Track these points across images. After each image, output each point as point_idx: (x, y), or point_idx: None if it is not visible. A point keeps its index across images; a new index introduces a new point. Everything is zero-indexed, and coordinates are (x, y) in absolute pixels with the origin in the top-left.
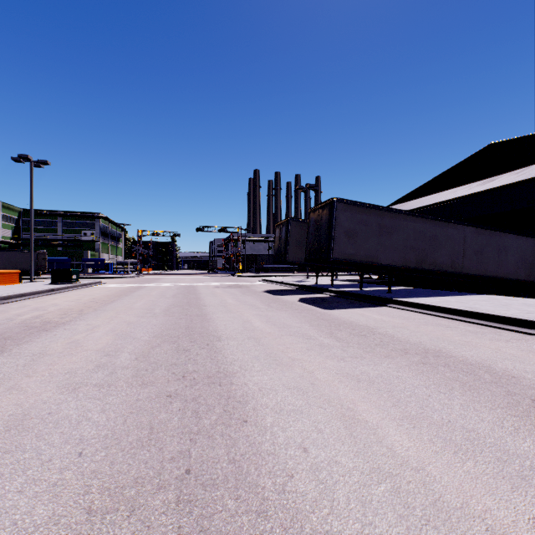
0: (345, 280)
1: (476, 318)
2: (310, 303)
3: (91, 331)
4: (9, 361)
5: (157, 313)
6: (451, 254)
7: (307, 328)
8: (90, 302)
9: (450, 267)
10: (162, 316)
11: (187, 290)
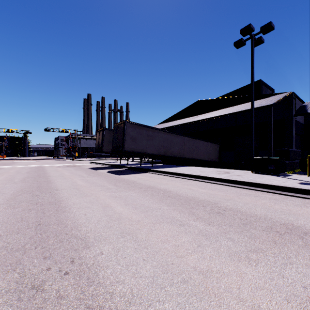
0: (137, 161)
1: (177, 175)
2: (112, 172)
3: None
4: None
5: (17, 181)
6: (179, 149)
7: (105, 183)
8: None
9: (178, 155)
10: (20, 183)
11: (37, 169)
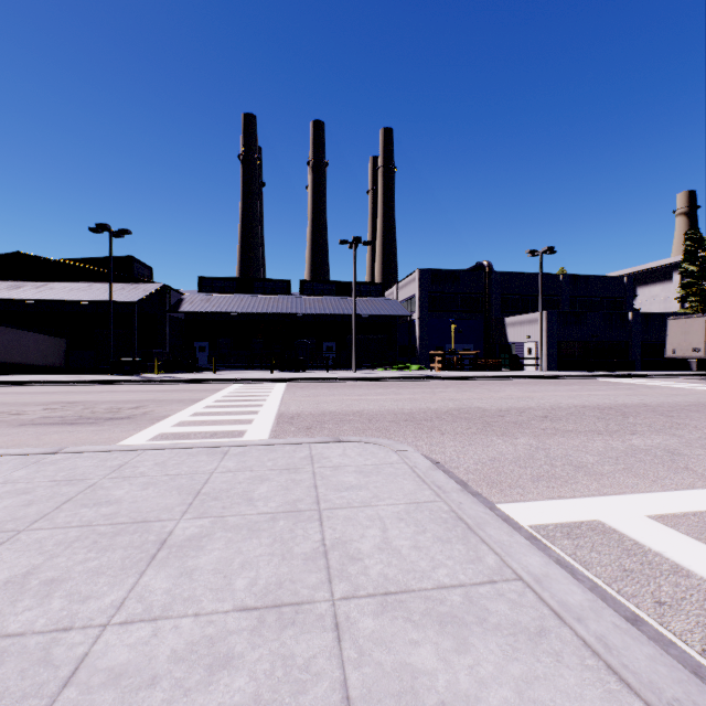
0: None
1: (7, 384)
2: None
3: None
4: None
5: None
6: None
7: None
8: None
9: None
10: None
11: None
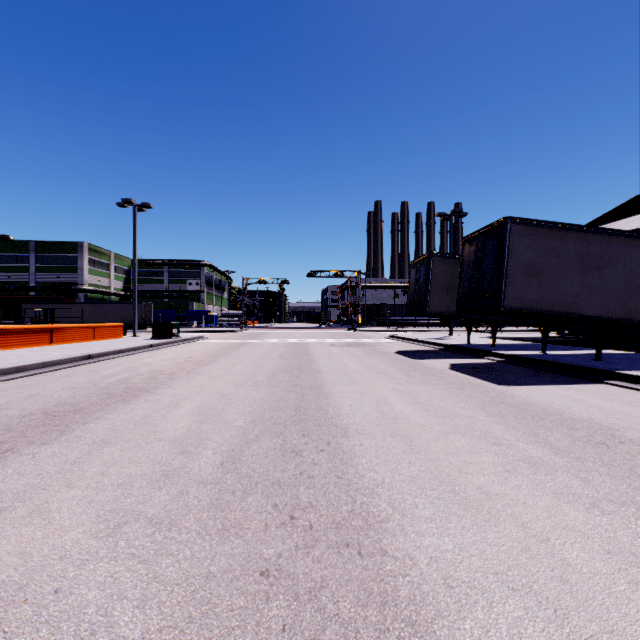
0: (507, 338)
1: None
2: (469, 372)
3: (175, 406)
4: (61, 452)
5: (259, 380)
6: None
7: (484, 421)
8: (186, 362)
9: None
10: (265, 386)
11: (297, 348)
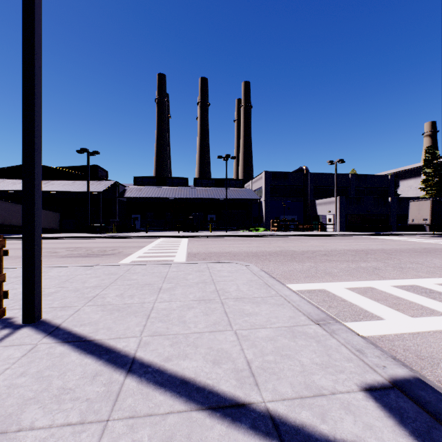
0: None
1: None
2: None
3: None
4: None
5: None
6: (18, 218)
7: None
8: None
9: (18, 223)
10: None
11: None
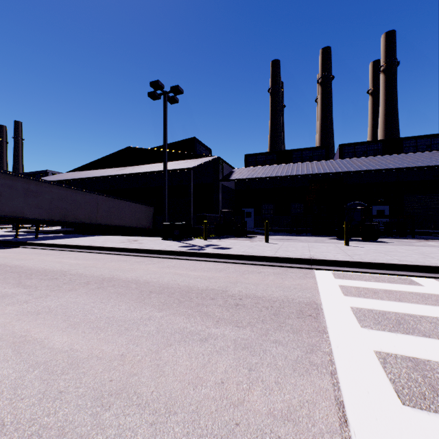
0: (23, 231)
1: (66, 248)
2: None
3: None
4: None
5: None
6: (89, 212)
7: None
8: None
9: (88, 220)
10: None
11: None
